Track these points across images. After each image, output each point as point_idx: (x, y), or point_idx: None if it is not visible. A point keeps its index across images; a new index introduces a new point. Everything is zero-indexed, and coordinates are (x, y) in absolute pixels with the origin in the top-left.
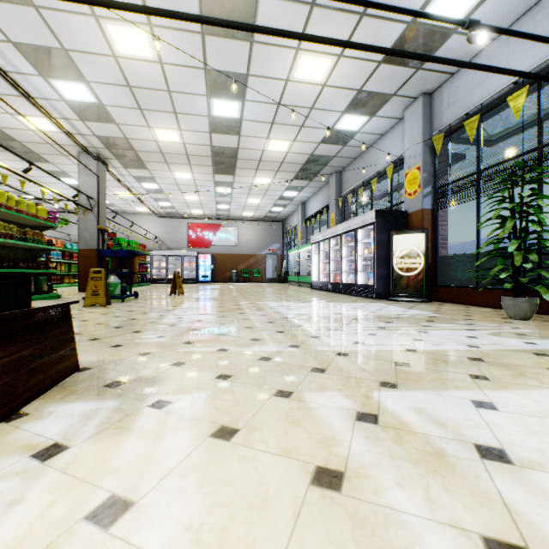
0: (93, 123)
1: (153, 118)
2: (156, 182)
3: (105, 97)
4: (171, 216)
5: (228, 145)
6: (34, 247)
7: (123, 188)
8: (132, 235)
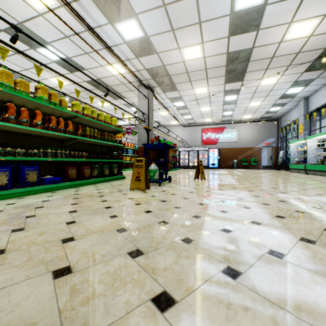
0: (143, 58)
1: (182, 37)
2: (182, 100)
3: (148, 27)
4: (190, 125)
5: (243, 47)
6: (109, 145)
7: (163, 109)
8: (168, 139)
